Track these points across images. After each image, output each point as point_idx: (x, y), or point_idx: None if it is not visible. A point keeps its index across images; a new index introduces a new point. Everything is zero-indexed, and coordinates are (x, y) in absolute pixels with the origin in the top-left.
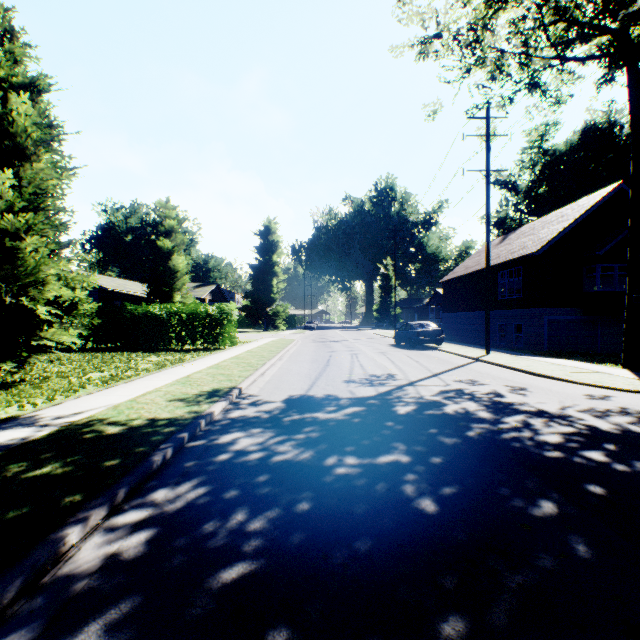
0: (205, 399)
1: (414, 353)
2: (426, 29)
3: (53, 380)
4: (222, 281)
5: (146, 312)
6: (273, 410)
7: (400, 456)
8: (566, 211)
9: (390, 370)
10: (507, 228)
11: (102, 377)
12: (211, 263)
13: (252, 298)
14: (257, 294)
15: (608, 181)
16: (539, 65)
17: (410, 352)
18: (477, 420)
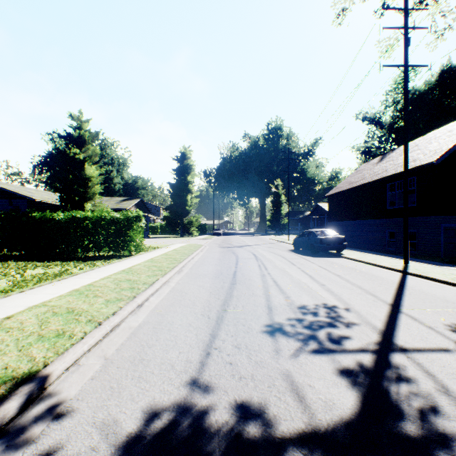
0: None
1: (323, 261)
2: None
3: None
4: (148, 197)
5: (50, 219)
6: None
7: None
8: (453, 127)
9: (320, 295)
10: (373, 155)
11: None
12: (139, 183)
13: (171, 210)
14: (175, 207)
15: None
16: None
17: (317, 260)
18: None
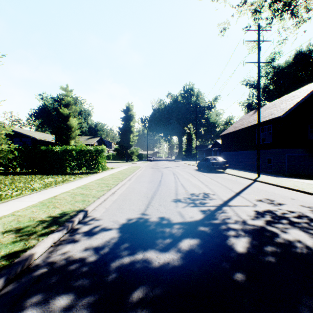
0: (42, 229)
1: (212, 175)
2: None
3: None
4: (104, 136)
5: (51, 151)
6: (105, 245)
7: None
8: (295, 93)
9: (203, 189)
10: (253, 108)
11: None
12: (98, 126)
13: (119, 144)
14: (122, 142)
15: (309, 82)
16: (287, 1)
17: (209, 175)
18: None
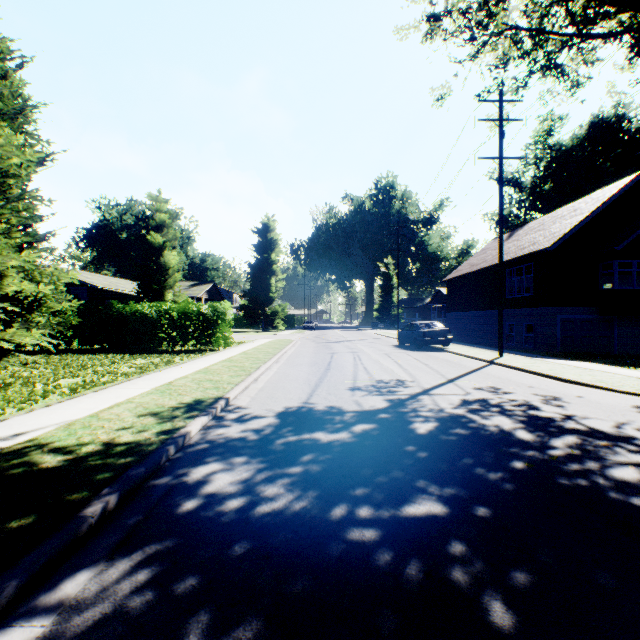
0: (182, 414)
1: (421, 355)
2: (434, 6)
3: (15, 387)
4: (220, 280)
5: (134, 311)
6: (264, 428)
7: (434, 505)
8: (579, 205)
9: (398, 375)
10: (511, 226)
11: (72, 384)
12: (208, 262)
13: (250, 297)
14: (255, 293)
15: (616, 176)
16: (555, 46)
17: (416, 354)
18: (519, 444)
